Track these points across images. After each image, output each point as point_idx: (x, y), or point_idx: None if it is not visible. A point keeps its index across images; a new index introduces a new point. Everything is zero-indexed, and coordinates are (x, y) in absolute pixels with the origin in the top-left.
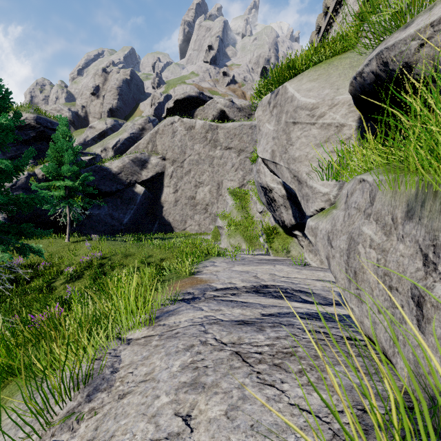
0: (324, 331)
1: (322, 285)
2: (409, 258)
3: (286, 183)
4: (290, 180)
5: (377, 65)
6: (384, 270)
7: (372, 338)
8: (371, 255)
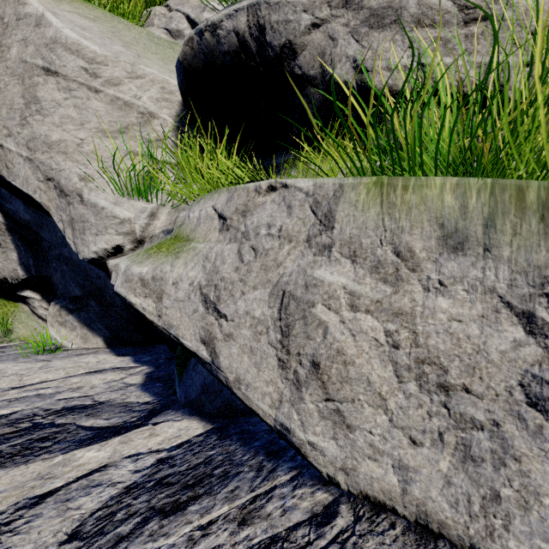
0: (269, 536)
1: (106, 380)
2: (480, 322)
3: (25, 190)
4: (36, 184)
5: (248, 24)
6: (416, 353)
7: (379, 497)
8: (363, 325)
